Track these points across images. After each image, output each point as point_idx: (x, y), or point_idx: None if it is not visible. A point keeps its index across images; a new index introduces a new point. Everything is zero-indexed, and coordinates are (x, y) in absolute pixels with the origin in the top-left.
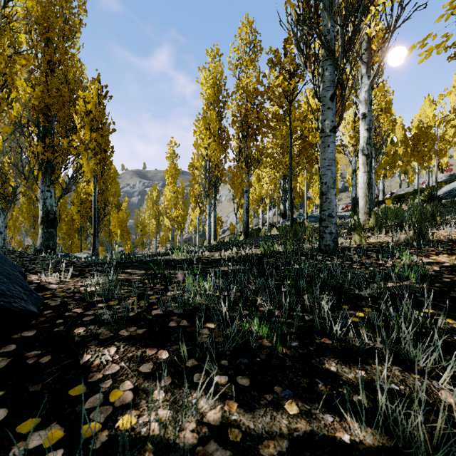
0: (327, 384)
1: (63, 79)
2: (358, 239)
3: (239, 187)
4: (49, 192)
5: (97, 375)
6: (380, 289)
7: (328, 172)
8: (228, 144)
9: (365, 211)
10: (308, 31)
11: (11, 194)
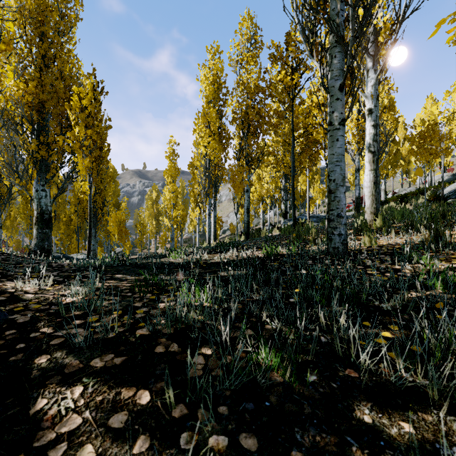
0: (363, 446)
1: (57, 75)
2: (367, 241)
3: (239, 186)
4: (44, 192)
5: (48, 434)
6: (404, 300)
7: (336, 169)
8: (228, 143)
9: (372, 211)
10: (316, 15)
11: (6, 194)
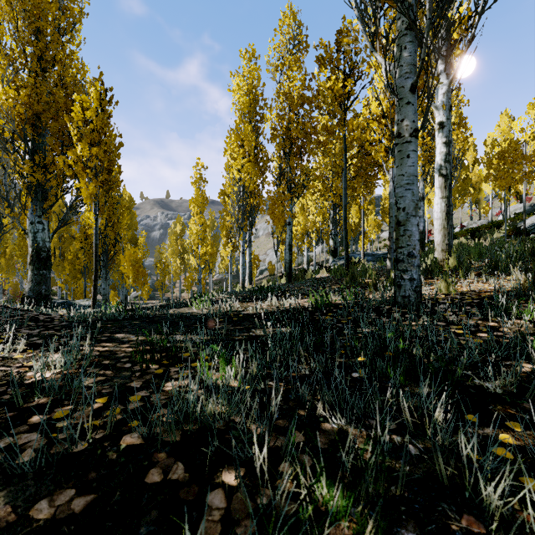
0: None
1: (57, 81)
2: (443, 287)
3: (280, 217)
4: (41, 224)
5: None
6: (515, 377)
7: (407, 194)
8: (266, 167)
9: (443, 248)
10: None
11: None
